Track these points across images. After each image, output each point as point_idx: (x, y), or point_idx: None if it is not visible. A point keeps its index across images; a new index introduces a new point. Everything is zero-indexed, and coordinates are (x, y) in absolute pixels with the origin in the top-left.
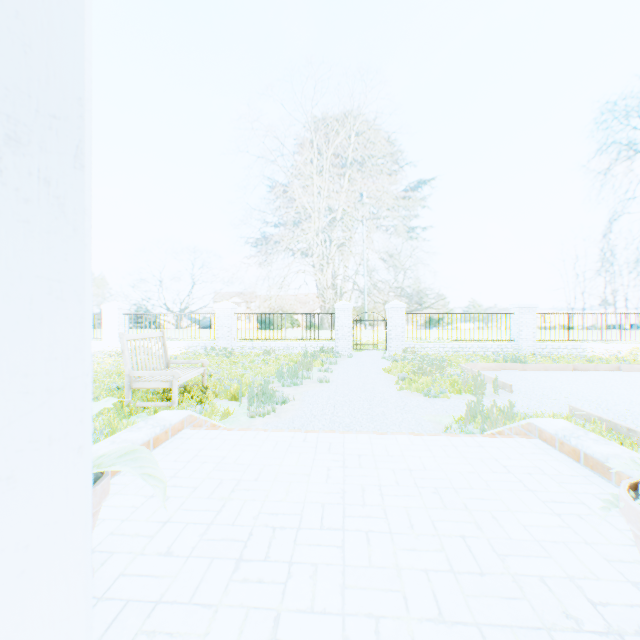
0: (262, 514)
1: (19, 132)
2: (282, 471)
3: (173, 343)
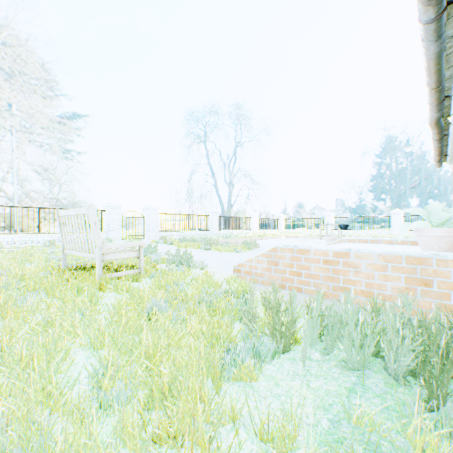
0: None
1: None
2: None
3: None
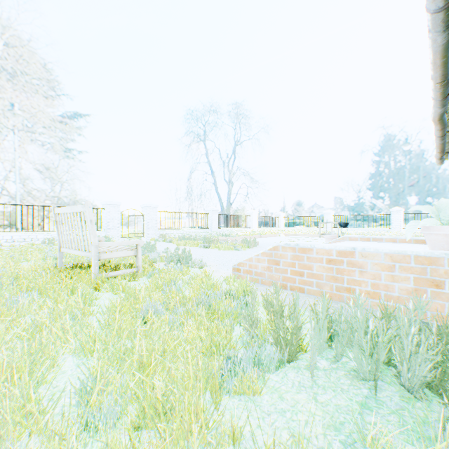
0: None
1: None
2: None
3: None
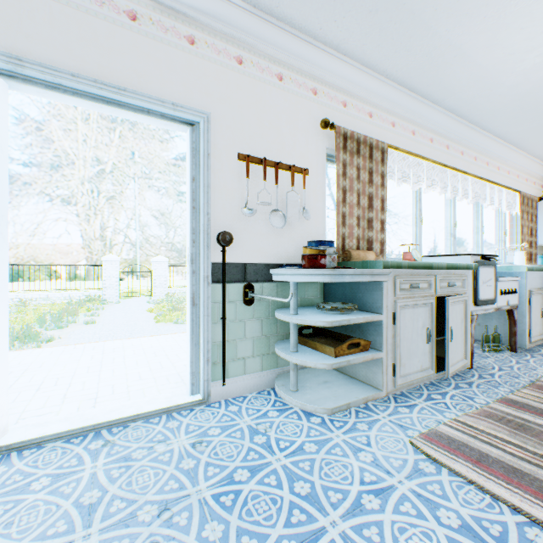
0: (49, 376)
1: None
2: (60, 361)
3: None
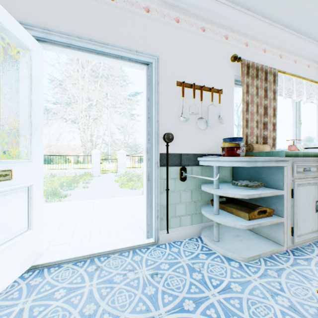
0: (65, 219)
1: (37, 129)
2: (70, 210)
3: None
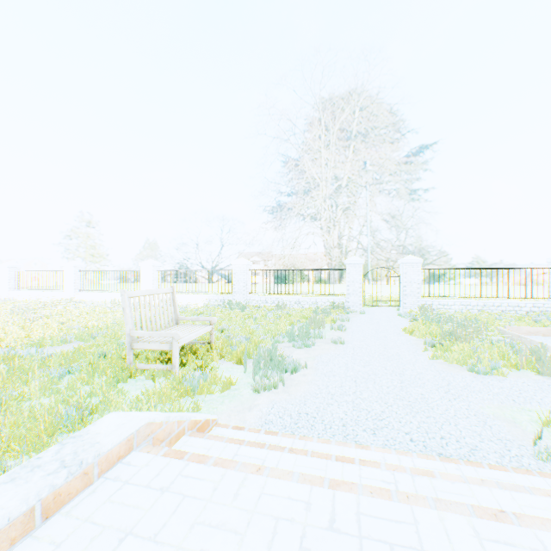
0: None
1: None
2: None
3: (196, 296)
